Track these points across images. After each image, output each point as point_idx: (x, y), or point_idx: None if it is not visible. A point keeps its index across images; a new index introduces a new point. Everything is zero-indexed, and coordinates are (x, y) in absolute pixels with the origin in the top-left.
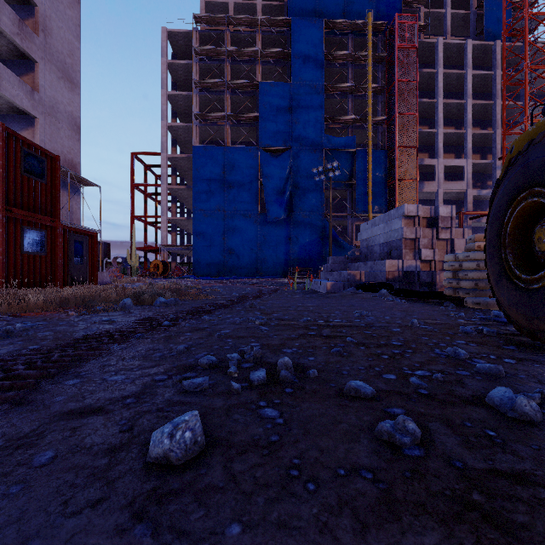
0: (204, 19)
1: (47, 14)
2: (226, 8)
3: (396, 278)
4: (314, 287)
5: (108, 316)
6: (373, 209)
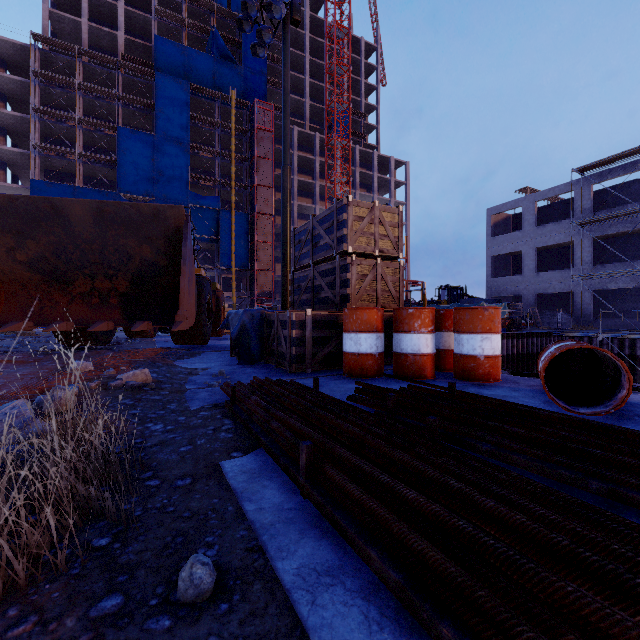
0: (47, 40)
1: None
2: (78, 26)
3: None
4: None
5: None
6: (237, 264)
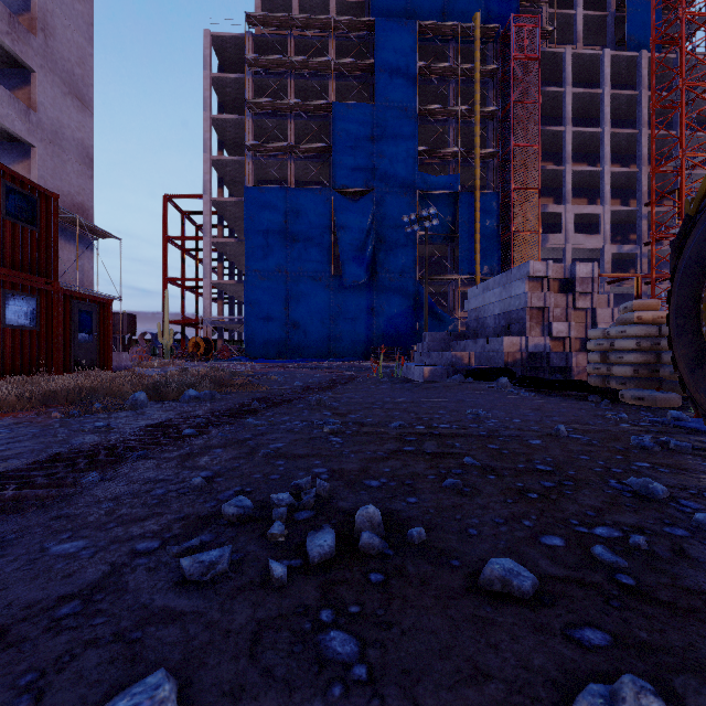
0: (260, 19)
1: (48, 7)
2: (288, 6)
3: (518, 361)
4: (406, 373)
5: (108, 419)
6: (482, 270)
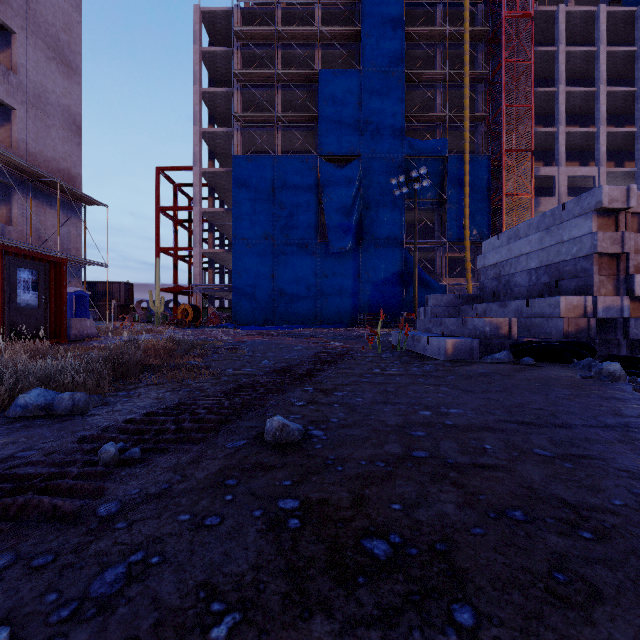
0: None
1: None
2: None
3: (582, 330)
4: (412, 346)
5: None
6: (471, 235)
